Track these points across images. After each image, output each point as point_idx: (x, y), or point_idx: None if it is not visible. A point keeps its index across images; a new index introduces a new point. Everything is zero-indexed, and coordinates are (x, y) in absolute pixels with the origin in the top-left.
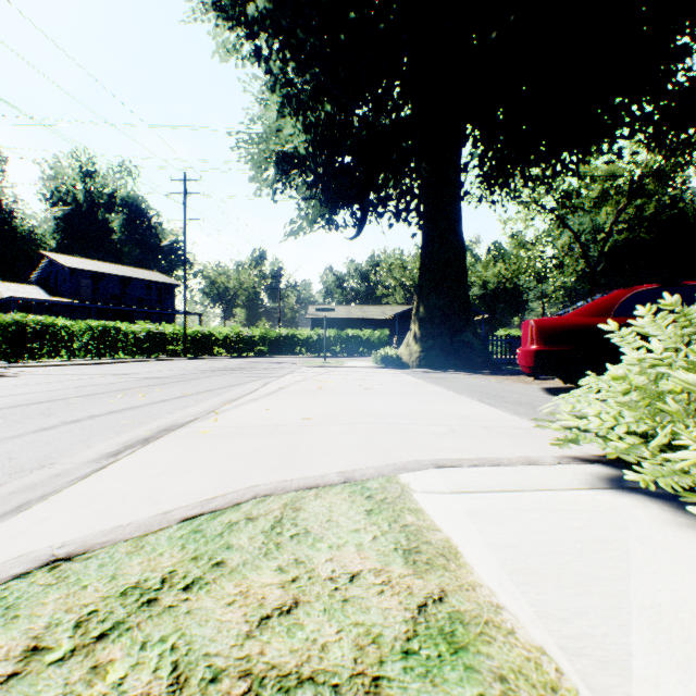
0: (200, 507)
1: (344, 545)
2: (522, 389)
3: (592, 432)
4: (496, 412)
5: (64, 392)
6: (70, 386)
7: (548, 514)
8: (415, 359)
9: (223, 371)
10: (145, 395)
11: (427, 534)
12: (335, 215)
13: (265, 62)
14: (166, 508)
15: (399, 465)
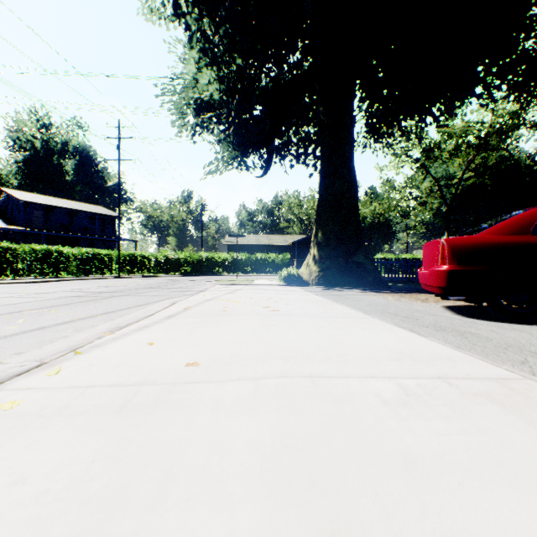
0: None
1: None
2: (427, 309)
3: None
4: (430, 344)
5: None
6: None
7: None
8: (315, 278)
9: (142, 289)
10: (28, 320)
11: None
12: (246, 158)
13: (183, 16)
14: None
15: None
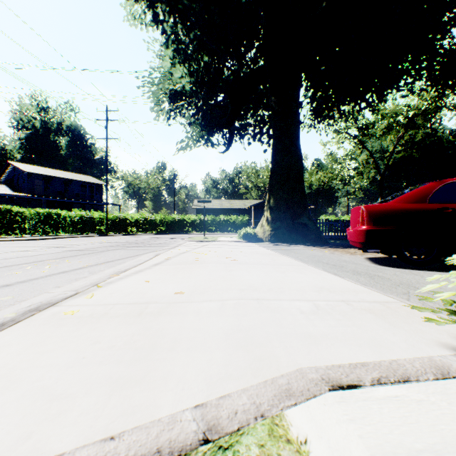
0: None
1: None
2: (352, 259)
3: None
4: (345, 283)
5: None
6: None
7: None
8: (268, 235)
9: (128, 244)
10: (51, 266)
11: None
12: (211, 136)
13: (161, 24)
14: None
15: (281, 385)
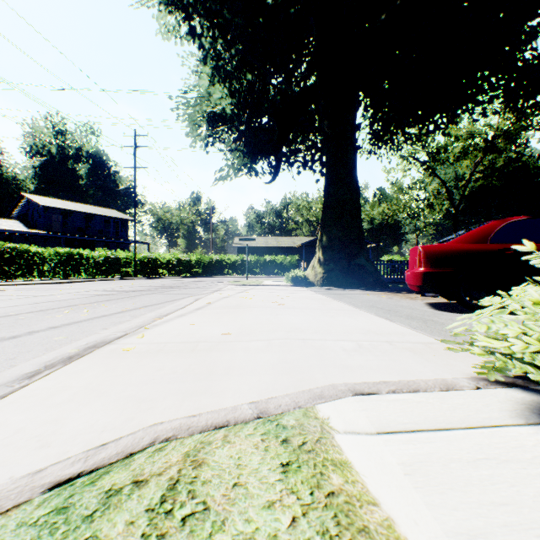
0: (82, 461)
1: (252, 539)
2: (410, 304)
3: (510, 355)
4: (394, 326)
5: (21, 307)
6: (29, 302)
7: (500, 470)
8: (320, 279)
9: (163, 289)
10: (89, 310)
11: (362, 512)
12: (255, 164)
13: (198, 39)
14: (51, 455)
15: (316, 393)
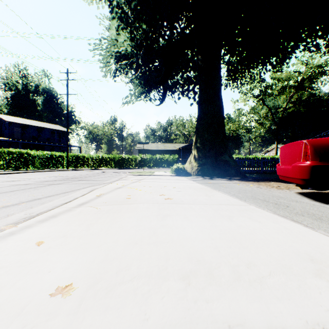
0: None
1: None
2: (286, 195)
3: None
4: (328, 241)
5: None
6: None
7: None
8: (195, 170)
9: (76, 178)
10: None
11: None
12: (149, 93)
13: None
14: None
15: None
